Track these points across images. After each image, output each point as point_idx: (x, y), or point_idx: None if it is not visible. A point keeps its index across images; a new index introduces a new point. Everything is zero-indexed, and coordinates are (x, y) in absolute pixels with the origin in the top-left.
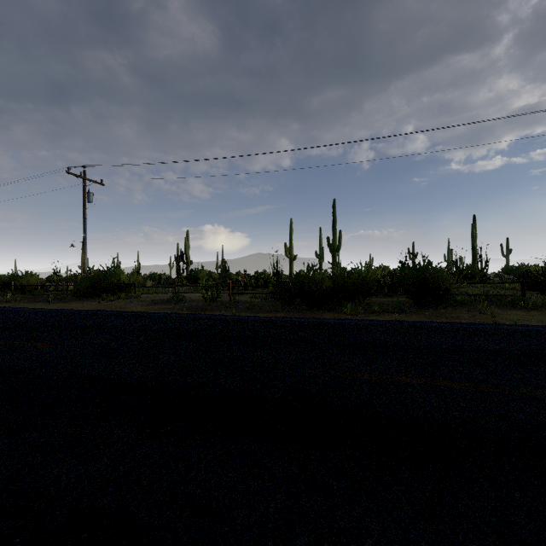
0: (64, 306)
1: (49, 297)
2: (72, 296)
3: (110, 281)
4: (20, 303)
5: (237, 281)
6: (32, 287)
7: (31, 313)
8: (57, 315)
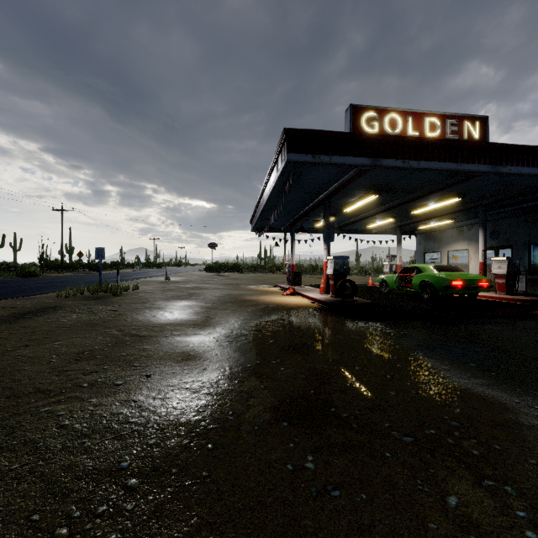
0: None
1: None
2: None
3: None
4: None
5: None
6: None
7: None
8: None
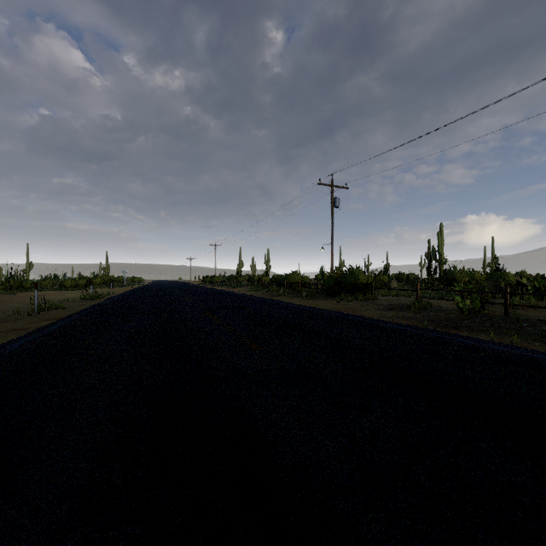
0: (310, 303)
1: (303, 294)
2: (320, 294)
3: (348, 281)
4: (286, 297)
5: (519, 284)
6: (297, 284)
7: (283, 307)
8: (297, 312)
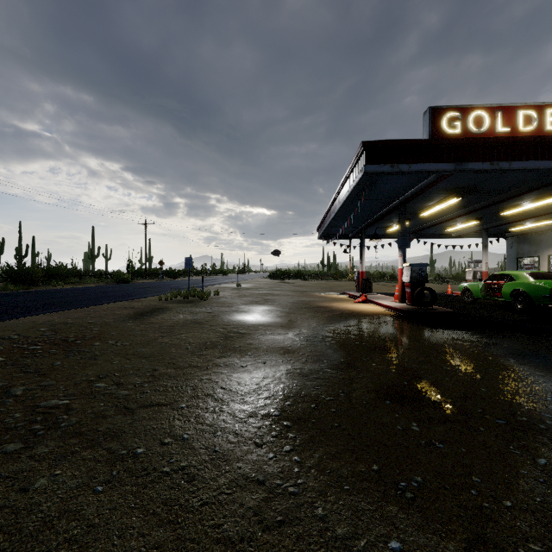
0: None
1: None
2: None
3: None
4: None
5: None
6: None
7: None
8: None
